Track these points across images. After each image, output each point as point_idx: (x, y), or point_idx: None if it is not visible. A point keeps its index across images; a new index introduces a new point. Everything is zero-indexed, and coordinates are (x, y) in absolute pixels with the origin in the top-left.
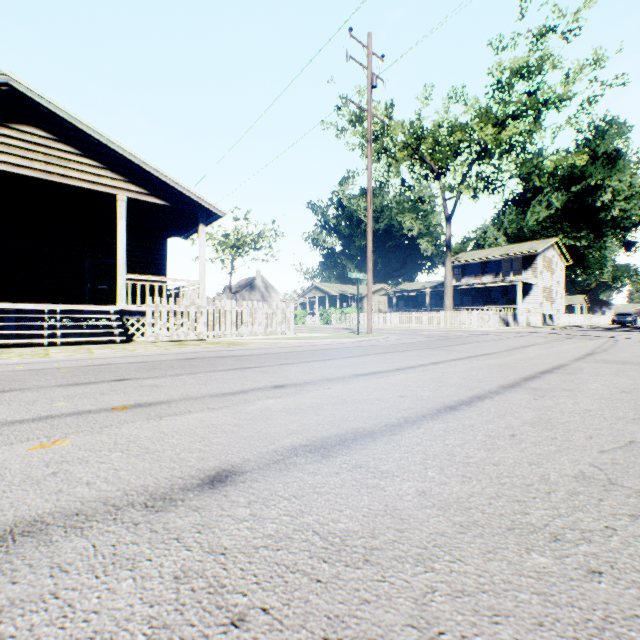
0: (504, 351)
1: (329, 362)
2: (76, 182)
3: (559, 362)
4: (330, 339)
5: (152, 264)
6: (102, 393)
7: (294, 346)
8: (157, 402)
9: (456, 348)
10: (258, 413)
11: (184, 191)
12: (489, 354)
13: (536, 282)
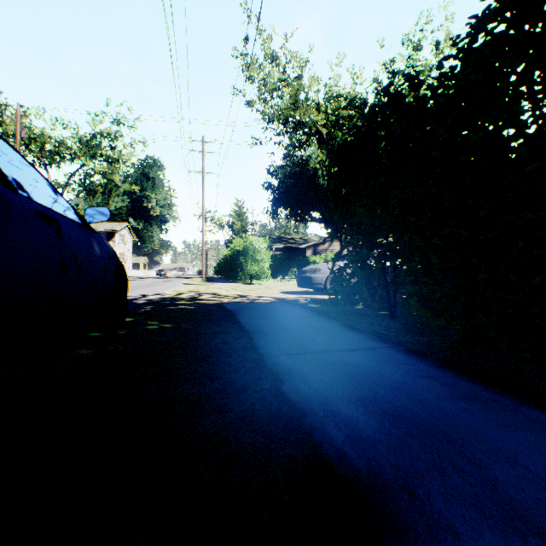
0: None
1: None
2: None
3: None
4: None
5: None
6: None
7: None
8: None
9: None
10: None
11: None
12: None
13: (116, 250)
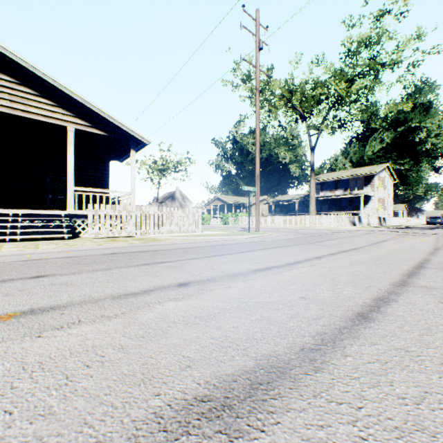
0: (366, 246)
1: (229, 257)
2: (35, 116)
3: (420, 256)
4: (228, 236)
5: (97, 180)
6: (6, 294)
7: (201, 242)
8: (53, 307)
9: (327, 243)
10: (153, 325)
11: (118, 124)
12: (356, 249)
13: (373, 194)
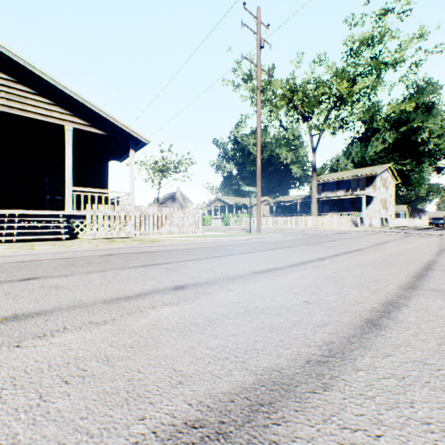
0: (370, 247)
1: (229, 258)
2: (32, 115)
3: (426, 258)
4: (229, 237)
5: (96, 181)
6: None
7: (201, 243)
8: (38, 312)
9: (329, 244)
10: (144, 333)
11: (117, 123)
12: (360, 250)
13: (376, 195)
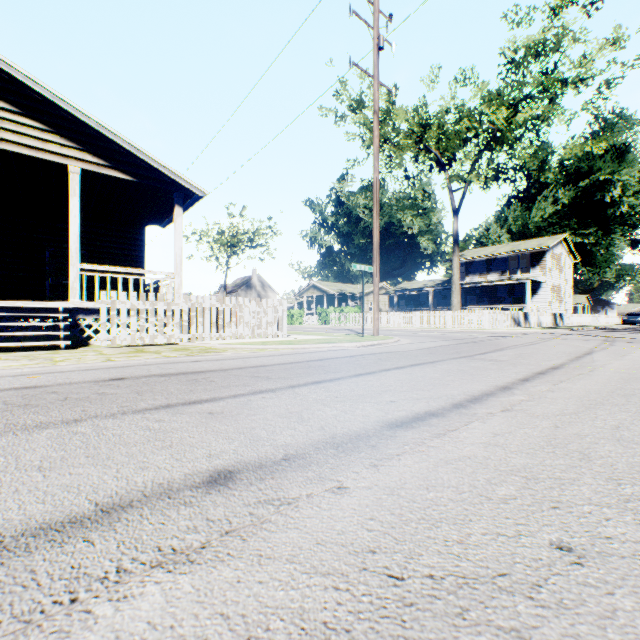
0: (571, 362)
1: (333, 386)
2: (12, 147)
3: None
4: (331, 343)
5: (126, 256)
6: None
7: (284, 354)
8: None
9: (498, 357)
10: None
11: (154, 164)
12: (559, 368)
13: (545, 280)
